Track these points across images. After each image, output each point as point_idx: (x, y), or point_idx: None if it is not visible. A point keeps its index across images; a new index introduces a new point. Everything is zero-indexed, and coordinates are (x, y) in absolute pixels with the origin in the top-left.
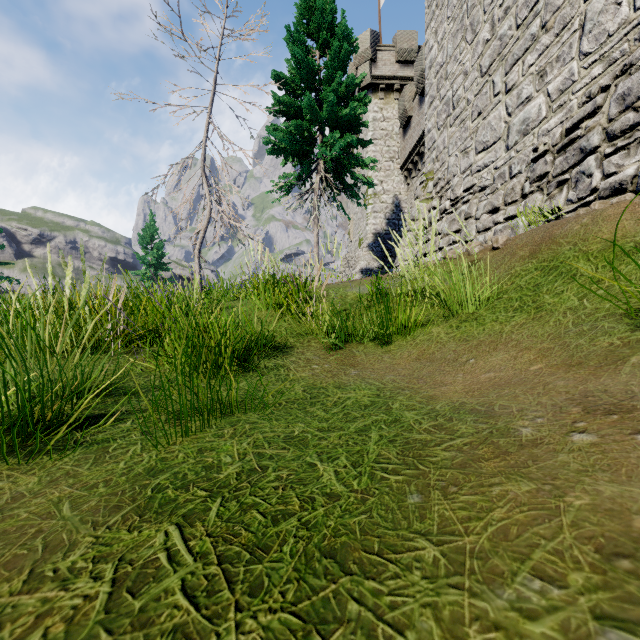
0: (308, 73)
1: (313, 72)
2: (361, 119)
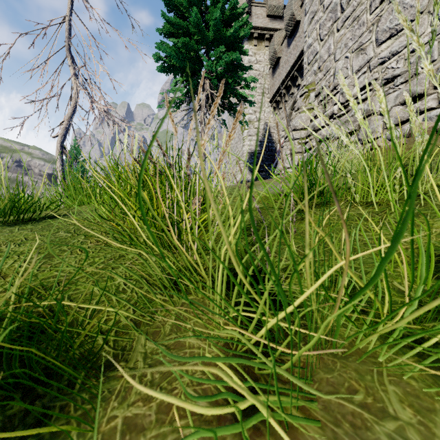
0: None
1: None
2: (242, 46)
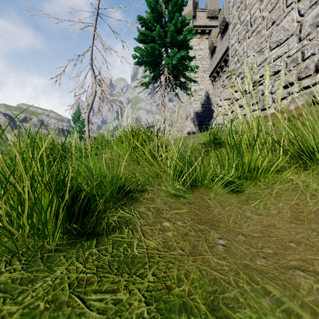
0: (158, 16)
1: (161, 15)
2: (189, 44)
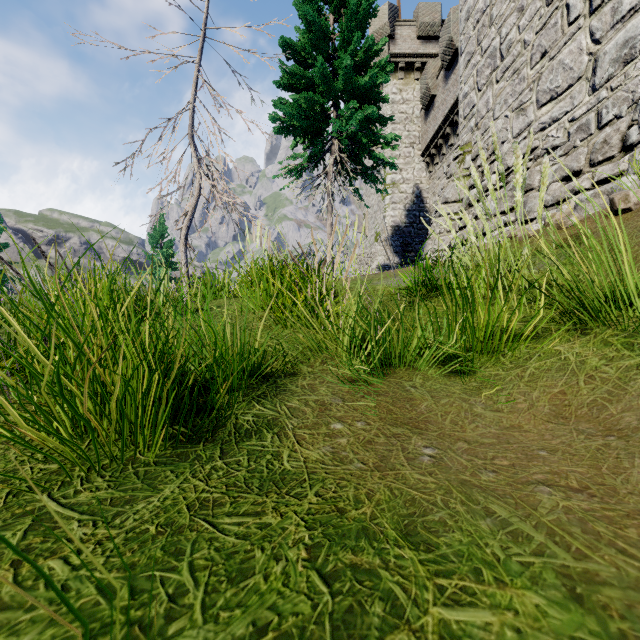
0: (321, 38)
1: (326, 37)
2: (381, 92)
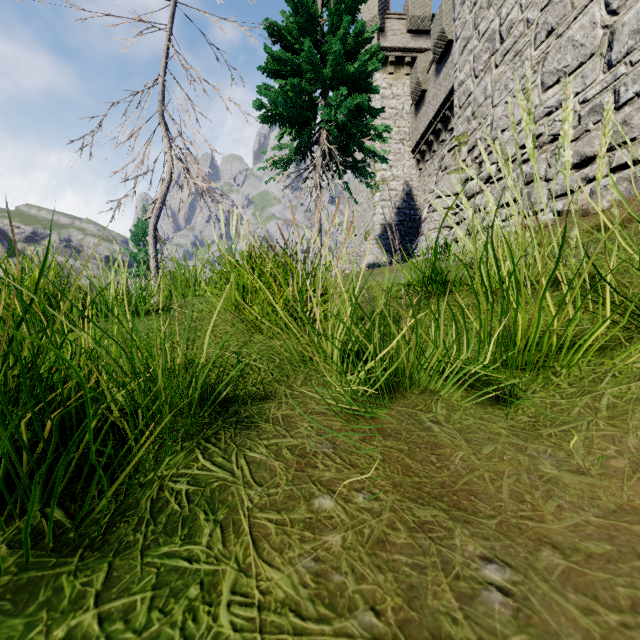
0: (308, 22)
1: (314, 20)
2: (371, 82)
